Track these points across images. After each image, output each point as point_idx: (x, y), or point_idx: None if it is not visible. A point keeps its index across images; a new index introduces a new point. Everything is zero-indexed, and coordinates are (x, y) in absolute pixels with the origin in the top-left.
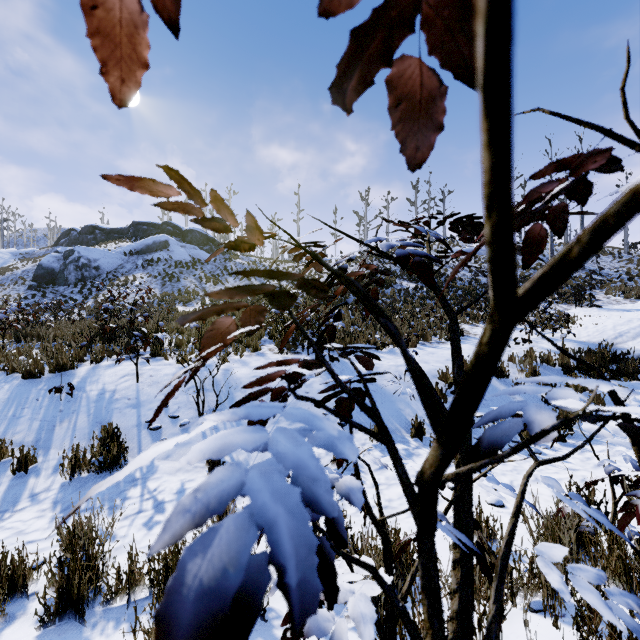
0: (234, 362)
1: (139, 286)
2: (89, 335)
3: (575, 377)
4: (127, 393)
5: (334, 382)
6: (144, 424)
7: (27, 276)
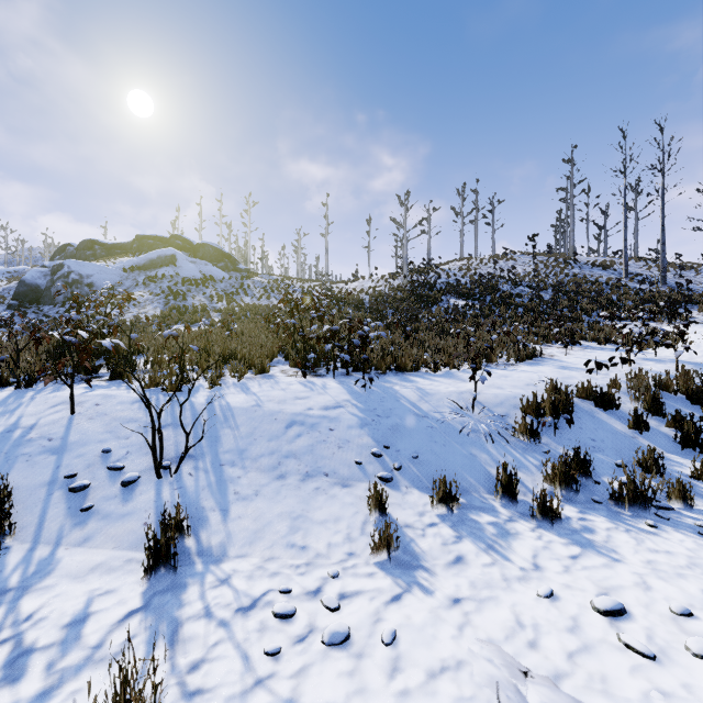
0: (228, 386)
1: (137, 305)
2: (35, 351)
3: None
4: (50, 430)
5: (371, 414)
6: (61, 481)
7: (8, 294)
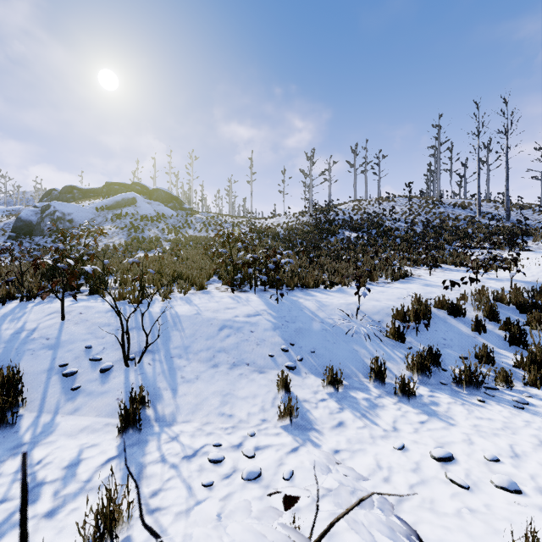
0: (176, 299)
1: (107, 236)
2: (33, 273)
3: (537, 315)
4: (47, 332)
5: (282, 320)
6: (57, 368)
7: (8, 228)
